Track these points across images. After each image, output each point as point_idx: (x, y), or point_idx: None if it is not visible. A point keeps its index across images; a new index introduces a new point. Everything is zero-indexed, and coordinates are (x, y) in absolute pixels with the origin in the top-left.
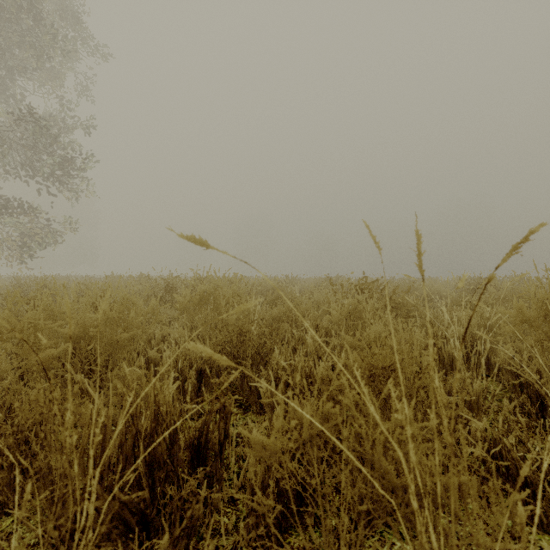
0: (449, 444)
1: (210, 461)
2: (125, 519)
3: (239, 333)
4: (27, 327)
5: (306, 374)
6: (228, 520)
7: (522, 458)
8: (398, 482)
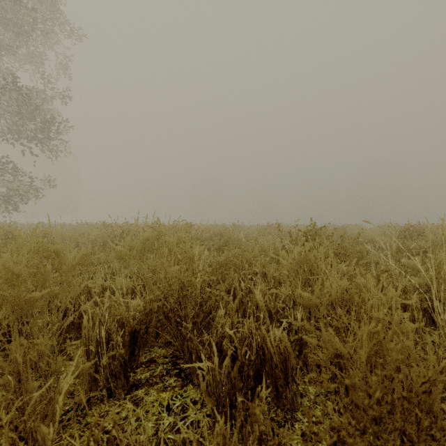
0: None
1: None
2: None
3: (180, 287)
4: None
5: (258, 343)
6: None
7: None
8: None
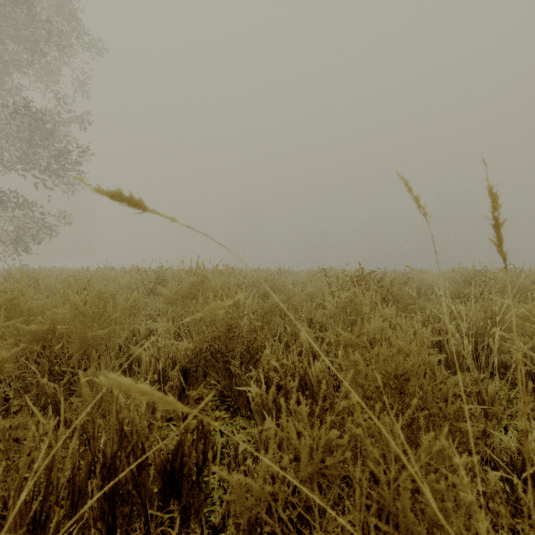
0: None
1: (185, 489)
2: None
3: (227, 329)
4: None
5: (300, 375)
6: None
7: None
8: None
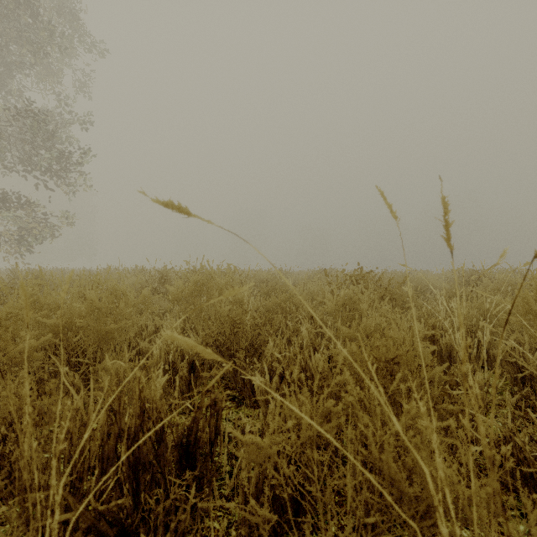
0: (488, 458)
1: (199, 461)
2: (102, 531)
3: (232, 325)
4: (8, 317)
5: (301, 366)
6: (219, 525)
7: (534, 457)
8: (411, 492)
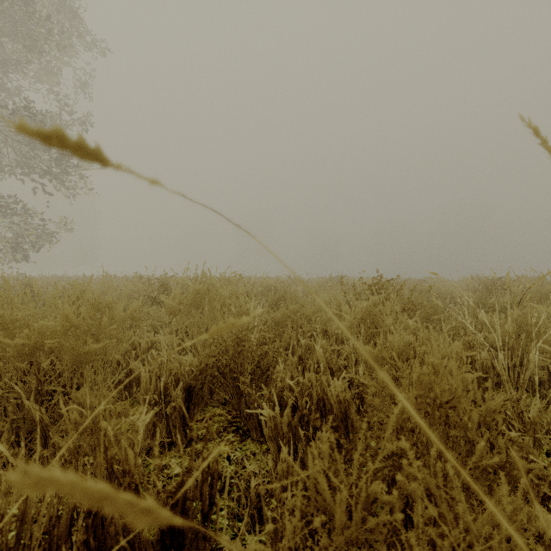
0: None
1: (188, 538)
2: None
3: (236, 342)
4: None
5: (318, 395)
6: None
7: None
8: None
